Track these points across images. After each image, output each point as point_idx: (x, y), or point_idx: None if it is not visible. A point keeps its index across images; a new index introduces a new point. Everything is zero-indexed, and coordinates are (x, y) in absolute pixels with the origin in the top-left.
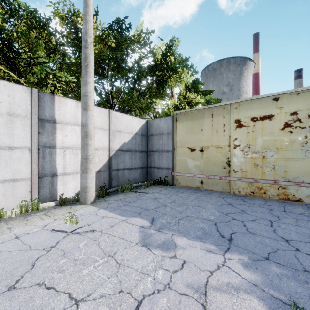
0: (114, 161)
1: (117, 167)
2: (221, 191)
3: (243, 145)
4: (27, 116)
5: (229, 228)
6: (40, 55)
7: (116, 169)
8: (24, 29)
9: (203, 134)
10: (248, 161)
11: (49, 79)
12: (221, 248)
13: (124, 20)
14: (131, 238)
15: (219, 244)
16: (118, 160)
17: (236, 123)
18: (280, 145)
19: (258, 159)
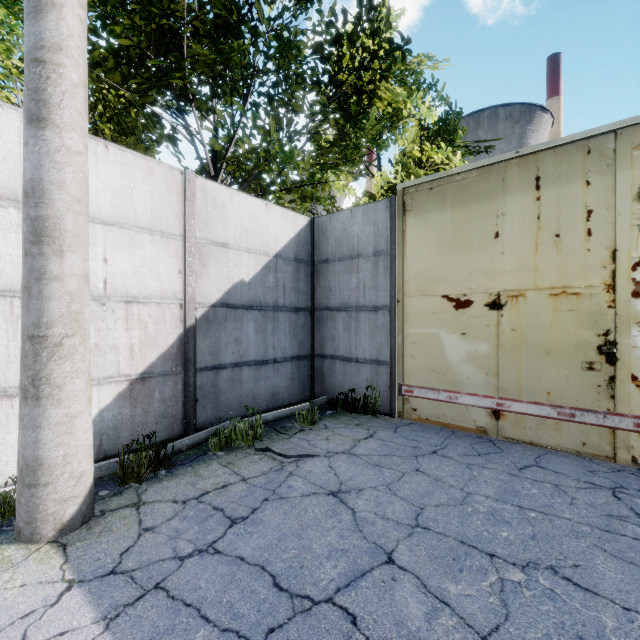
0: (203, 341)
1: (216, 359)
2: (574, 449)
3: None
4: None
5: None
6: None
7: (211, 367)
8: None
9: (502, 251)
10: None
11: None
12: None
13: None
14: None
15: None
16: (219, 336)
17: None
18: None
19: None
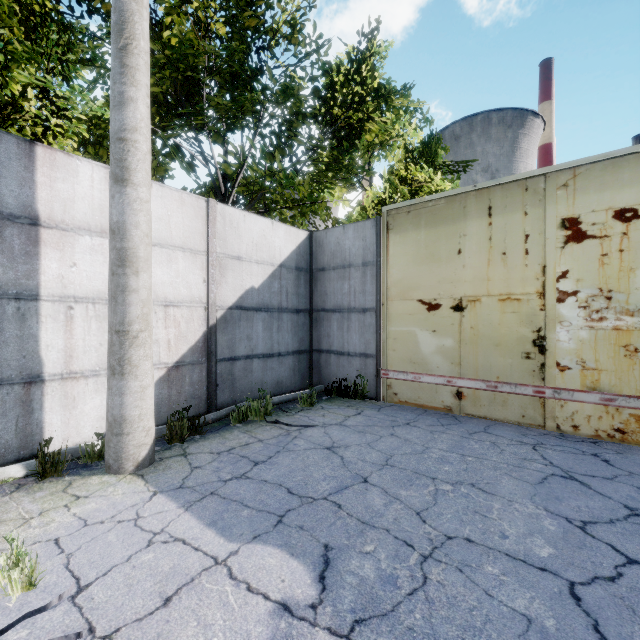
0: (222, 337)
1: (232, 352)
2: (516, 421)
3: (587, 291)
4: None
5: None
6: None
7: (228, 359)
8: None
9: (463, 264)
10: (604, 337)
11: (23, 99)
12: None
13: None
14: None
15: None
16: (235, 333)
17: (564, 228)
18: None
19: None
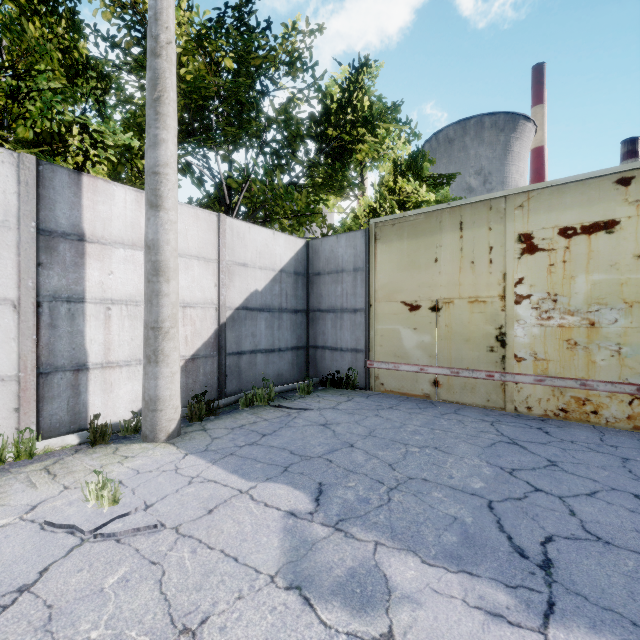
0: (231, 334)
1: (239, 347)
2: (482, 404)
3: (538, 294)
4: (9, 223)
5: (533, 521)
6: (43, 73)
7: (235, 353)
8: (7, 12)
9: (439, 271)
10: (551, 333)
11: (70, 136)
12: (527, 600)
13: (254, 3)
14: (256, 557)
15: (517, 584)
16: (241, 330)
17: (520, 242)
18: (635, 295)
19: (579, 330)
